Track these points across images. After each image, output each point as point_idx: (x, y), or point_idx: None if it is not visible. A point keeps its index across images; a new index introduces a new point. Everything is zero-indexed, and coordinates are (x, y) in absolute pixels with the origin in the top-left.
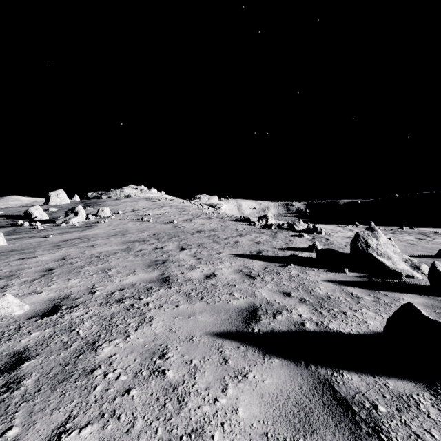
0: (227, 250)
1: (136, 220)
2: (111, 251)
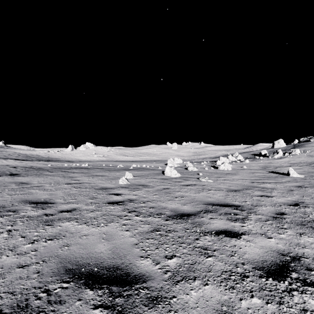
0: None
1: (309, 156)
2: (273, 165)
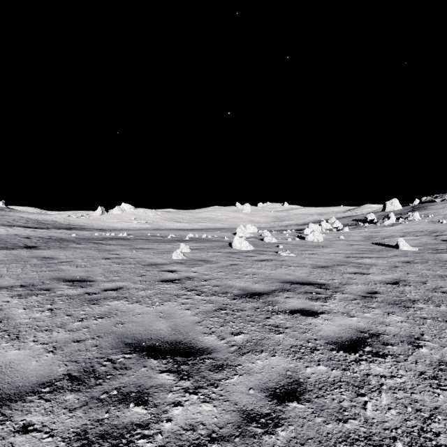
0: (446, 238)
1: (432, 222)
2: (381, 234)
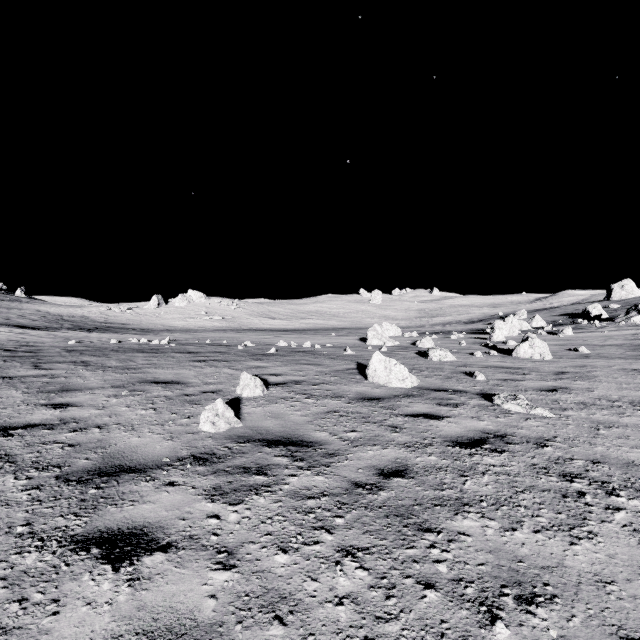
0: None
1: None
2: None
